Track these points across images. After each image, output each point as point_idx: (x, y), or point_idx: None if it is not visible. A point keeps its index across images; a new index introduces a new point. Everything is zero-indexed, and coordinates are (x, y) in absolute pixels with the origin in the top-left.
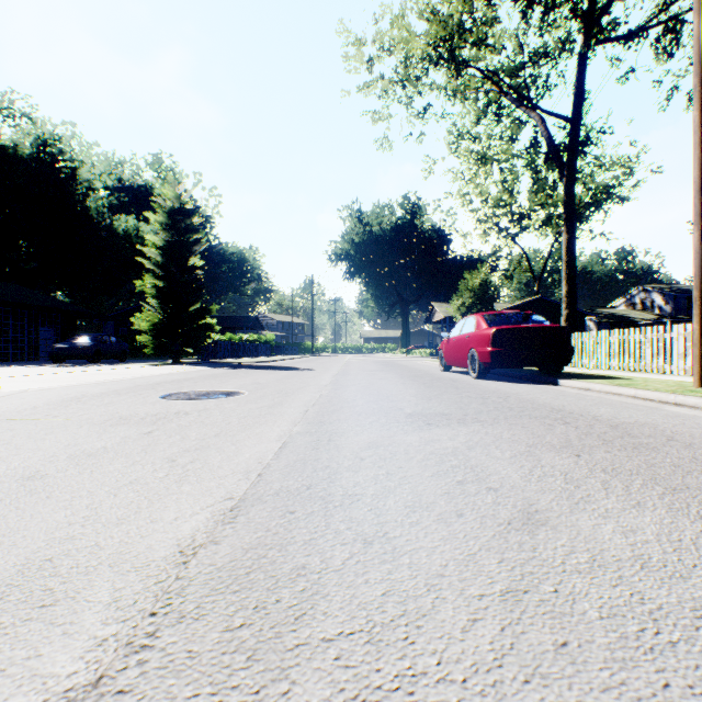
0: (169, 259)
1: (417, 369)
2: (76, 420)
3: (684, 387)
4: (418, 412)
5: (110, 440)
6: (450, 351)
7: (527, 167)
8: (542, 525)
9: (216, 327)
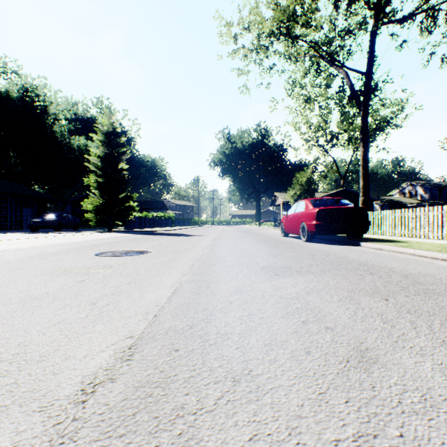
0: (106, 164)
1: (266, 235)
2: (33, 271)
3: (446, 248)
4: (269, 266)
5: (52, 287)
6: (288, 223)
7: (337, 104)
8: (374, 363)
9: (136, 208)
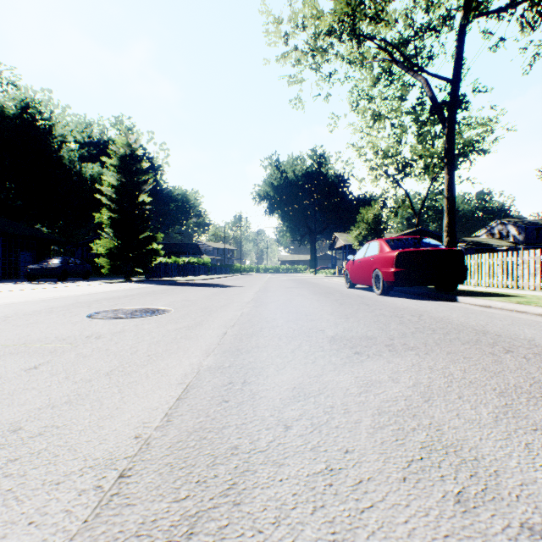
0: (122, 196)
1: (326, 286)
2: None
3: None
4: (341, 335)
5: None
6: (355, 271)
7: (414, 121)
8: None
9: (161, 251)
